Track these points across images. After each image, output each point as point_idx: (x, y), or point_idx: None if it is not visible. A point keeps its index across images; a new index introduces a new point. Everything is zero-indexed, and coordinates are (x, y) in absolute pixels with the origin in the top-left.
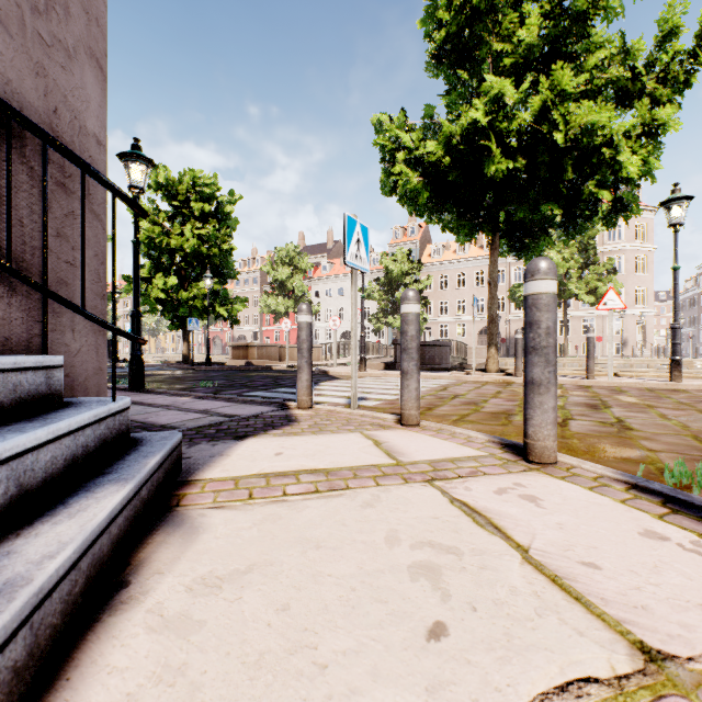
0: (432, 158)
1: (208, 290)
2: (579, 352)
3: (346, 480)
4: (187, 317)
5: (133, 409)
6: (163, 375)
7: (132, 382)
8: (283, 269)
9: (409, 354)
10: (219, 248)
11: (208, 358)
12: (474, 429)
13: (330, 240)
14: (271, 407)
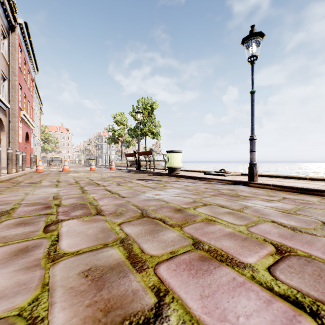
0: None
1: None
2: None
3: None
4: None
5: None
6: None
7: None
8: None
9: None
10: None
11: None
12: None
13: None
14: None
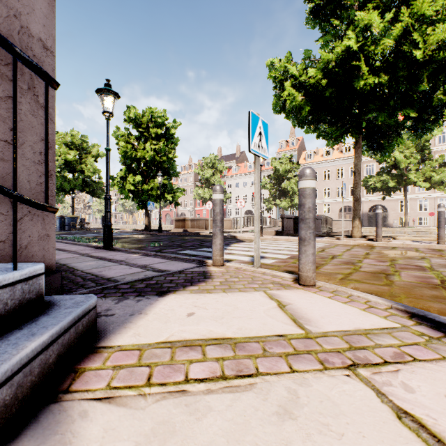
0: (313, 80)
1: (160, 183)
2: (415, 223)
3: (254, 359)
4: (147, 201)
5: (96, 263)
6: (131, 238)
7: (104, 243)
8: (208, 170)
9: (306, 224)
10: (167, 157)
11: (160, 227)
12: (362, 288)
13: (238, 151)
14: (193, 264)
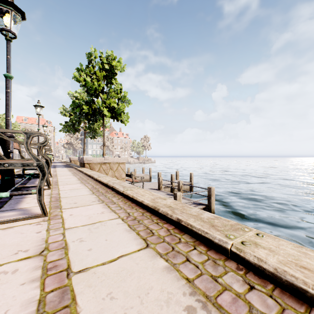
0: None
1: None
2: None
3: None
4: None
5: None
6: None
7: None
8: None
9: None
10: None
11: None
12: None
13: None
14: None
